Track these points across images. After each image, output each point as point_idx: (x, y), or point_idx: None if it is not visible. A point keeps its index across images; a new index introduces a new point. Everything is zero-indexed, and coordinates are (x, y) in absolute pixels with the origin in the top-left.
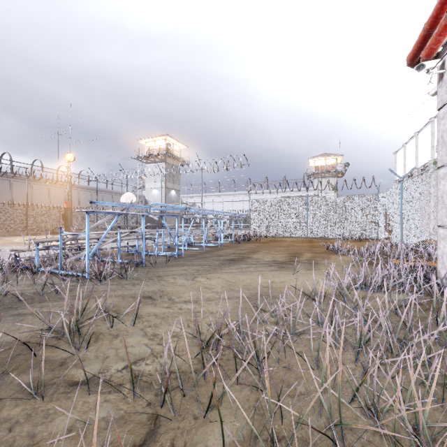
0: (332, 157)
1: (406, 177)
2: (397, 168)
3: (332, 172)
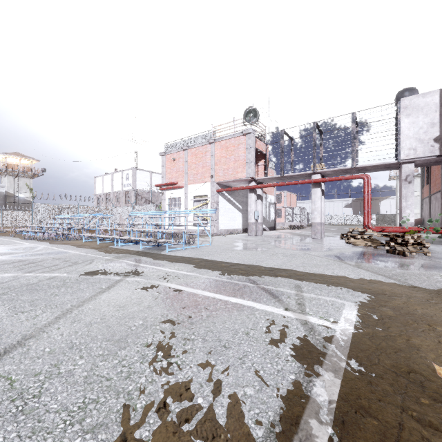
0: (29, 159)
1: (105, 195)
2: (97, 187)
3: (28, 173)
